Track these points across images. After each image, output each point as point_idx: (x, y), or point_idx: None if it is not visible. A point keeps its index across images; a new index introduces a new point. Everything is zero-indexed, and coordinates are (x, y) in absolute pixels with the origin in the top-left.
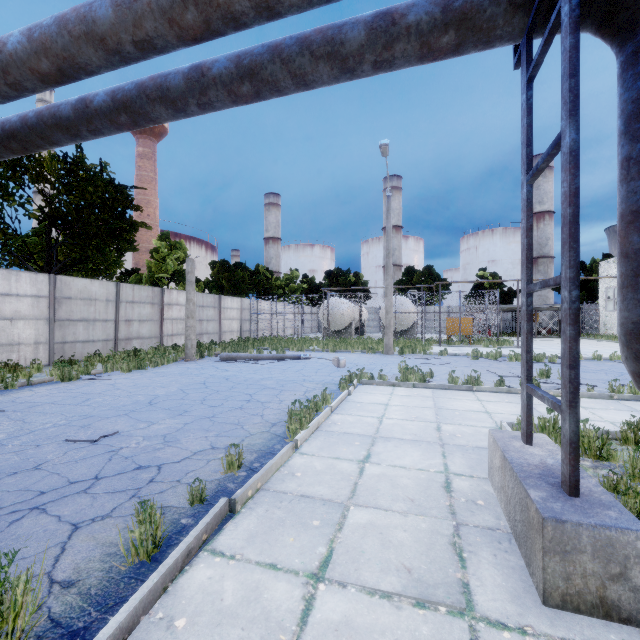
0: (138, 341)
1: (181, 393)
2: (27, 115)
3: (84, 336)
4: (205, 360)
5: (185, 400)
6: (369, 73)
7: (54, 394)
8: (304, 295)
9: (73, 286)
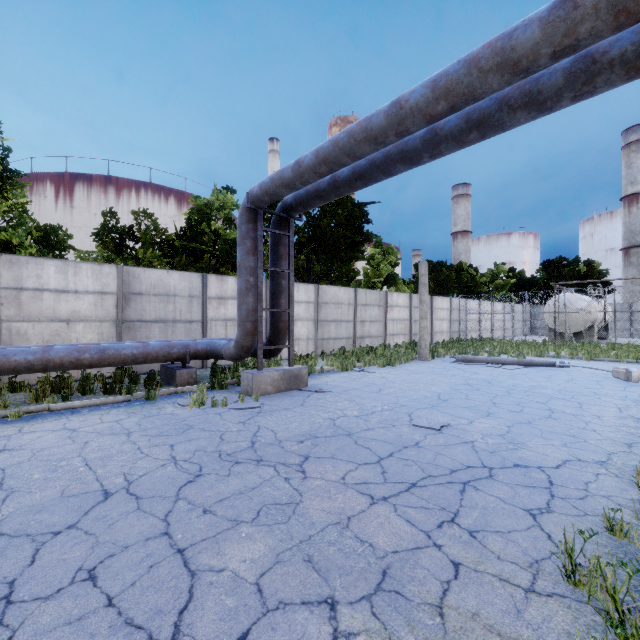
0: (368, 339)
1: (459, 393)
2: (375, 157)
3: (334, 334)
4: (438, 360)
5: (473, 401)
6: None
7: (348, 382)
8: (527, 292)
9: (328, 293)
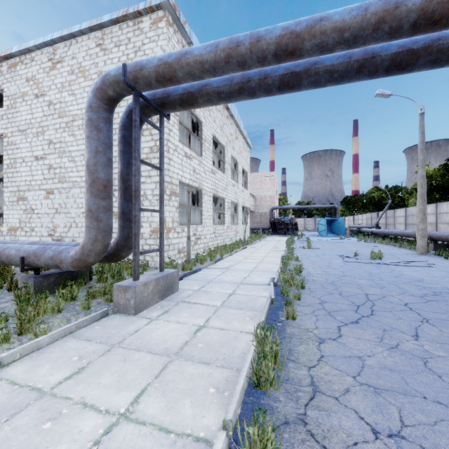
0: None
1: None
2: None
3: None
4: None
5: None
6: (205, 75)
7: None
8: None
9: None
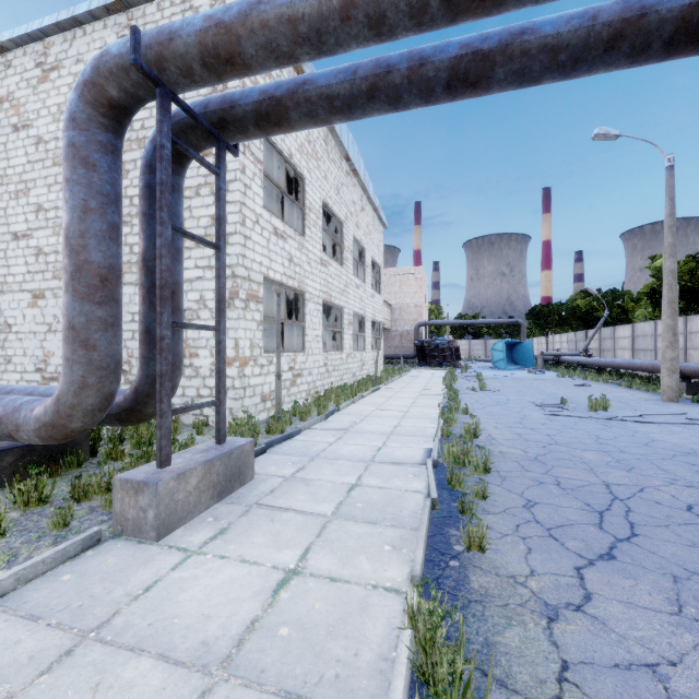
0: None
1: None
2: None
3: None
4: None
5: None
6: (300, 49)
7: None
8: None
9: None
